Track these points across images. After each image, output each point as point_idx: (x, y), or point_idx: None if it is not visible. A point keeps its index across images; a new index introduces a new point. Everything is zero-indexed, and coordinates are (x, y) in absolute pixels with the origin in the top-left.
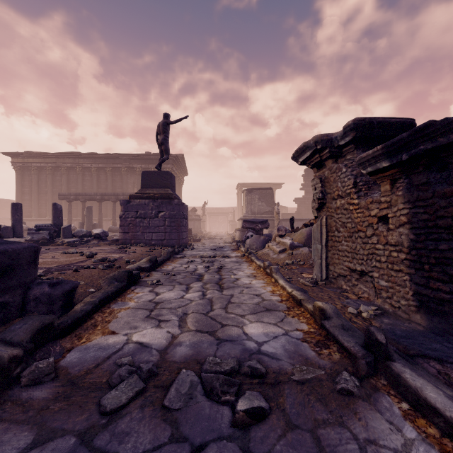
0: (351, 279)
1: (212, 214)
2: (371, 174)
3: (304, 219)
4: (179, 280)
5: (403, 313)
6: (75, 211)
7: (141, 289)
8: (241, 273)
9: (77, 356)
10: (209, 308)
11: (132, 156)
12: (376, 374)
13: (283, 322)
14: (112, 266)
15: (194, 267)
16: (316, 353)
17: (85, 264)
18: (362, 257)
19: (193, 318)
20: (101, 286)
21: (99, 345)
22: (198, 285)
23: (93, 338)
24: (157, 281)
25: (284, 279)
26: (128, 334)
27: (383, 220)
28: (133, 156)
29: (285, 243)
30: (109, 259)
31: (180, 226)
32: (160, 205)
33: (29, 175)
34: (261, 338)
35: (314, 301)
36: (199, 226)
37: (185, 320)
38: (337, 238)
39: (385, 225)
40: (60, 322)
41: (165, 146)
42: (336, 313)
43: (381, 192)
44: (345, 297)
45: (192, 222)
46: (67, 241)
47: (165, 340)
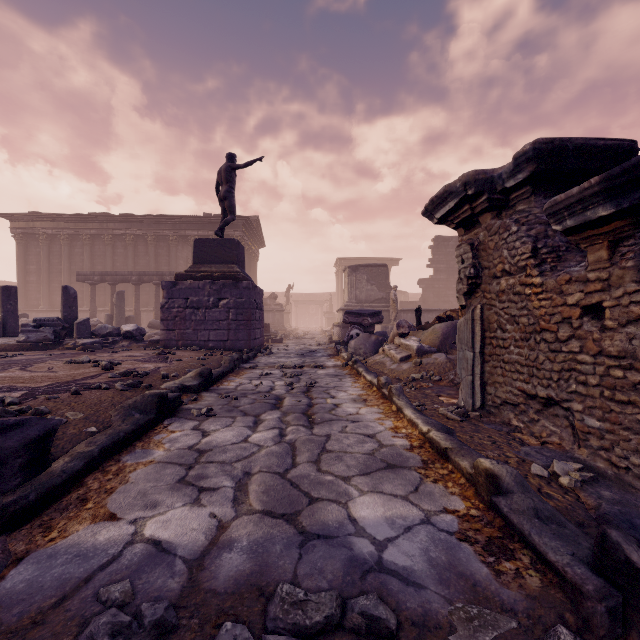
0: (527, 411)
1: (300, 303)
2: (572, 232)
3: (432, 309)
4: (244, 408)
5: (637, 481)
6: (102, 298)
7: (179, 424)
8: (342, 395)
9: (28, 575)
10: (288, 463)
11: (185, 219)
12: (628, 635)
13: (419, 493)
14: (137, 385)
15: (269, 384)
16: (490, 570)
17: (95, 381)
18: (548, 374)
19: (260, 485)
20: (111, 421)
21: (78, 548)
22: (274, 417)
23: (73, 530)
24: (208, 410)
25: (413, 408)
26: (138, 520)
27: (593, 312)
28: (186, 219)
29: (409, 347)
30: (136, 372)
31: (250, 320)
32: (221, 289)
33: (36, 246)
34: (382, 531)
35: (471, 452)
36: (282, 319)
37: (246, 487)
38: (502, 341)
39: (596, 321)
40: (13, 499)
41: (230, 202)
42: (520, 483)
43: (585, 264)
44: (519, 442)
45: (270, 314)
46: (82, 342)
47: (205, 535)
